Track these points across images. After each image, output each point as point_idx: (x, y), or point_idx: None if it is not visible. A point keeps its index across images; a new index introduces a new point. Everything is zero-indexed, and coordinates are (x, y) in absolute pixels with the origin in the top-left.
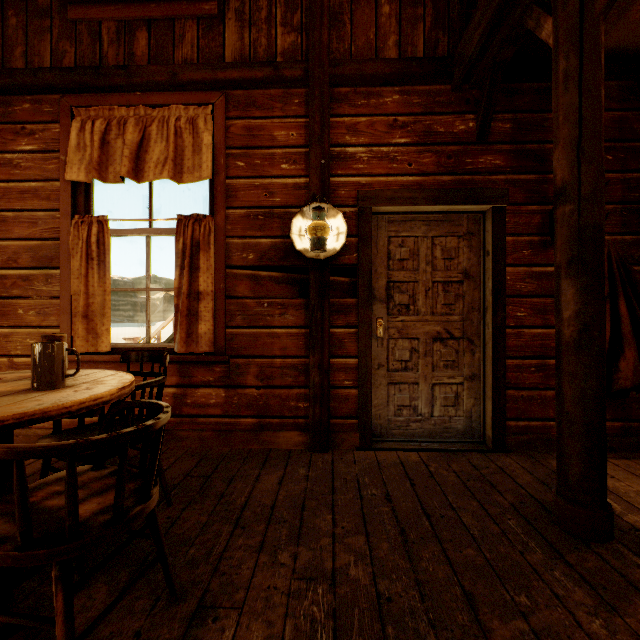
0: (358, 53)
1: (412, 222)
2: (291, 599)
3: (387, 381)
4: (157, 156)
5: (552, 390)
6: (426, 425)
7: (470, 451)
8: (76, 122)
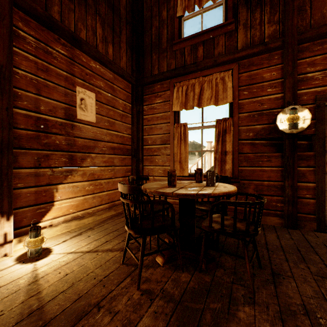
0: (315, 23)
1: None
2: (317, 281)
3: None
4: (207, 96)
5: None
6: None
7: None
8: (175, 89)
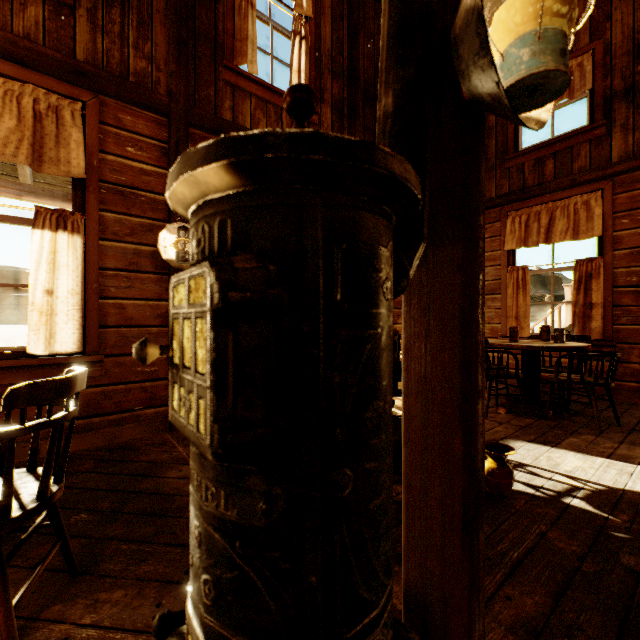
0: None
1: None
2: None
3: None
4: (560, 228)
5: None
6: None
7: None
8: (509, 219)
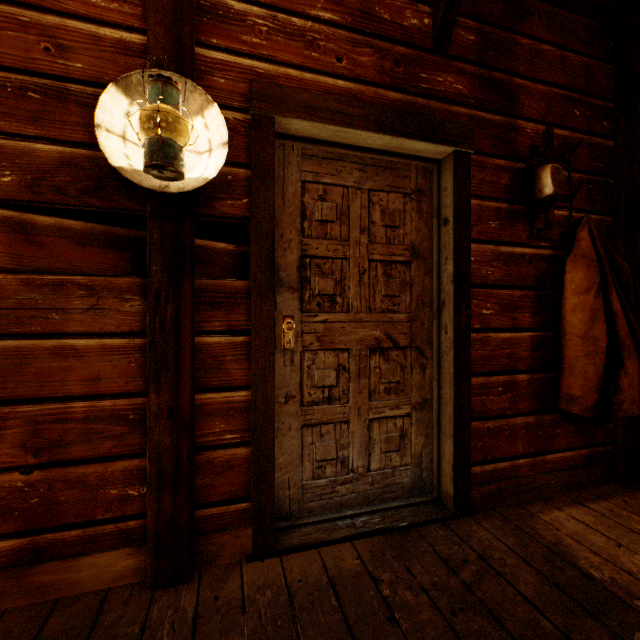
0: None
1: (340, 162)
2: None
3: (300, 422)
4: None
5: (521, 416)
6: (360, 486)
7: (427, 523)
8: None
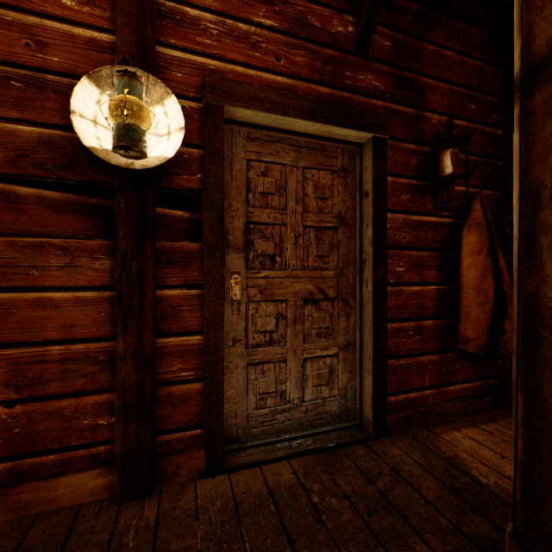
0: None
1: (279, 144)
2: None
3: (246, 362)
4: None
5: (428, 355)
6: (296, 414)
7: (351, 444)
8: None
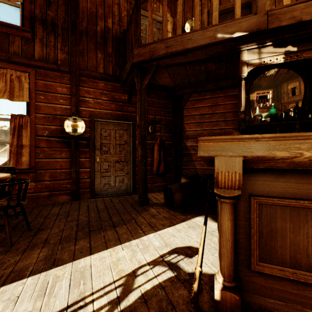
0: (90, 67)
1: (109, 124)
2: (66, 224)
3: (100, 176)
4: (0, 88)
5: (148, 175)
6: (113, 189)
7: (126, 195)
8: None
